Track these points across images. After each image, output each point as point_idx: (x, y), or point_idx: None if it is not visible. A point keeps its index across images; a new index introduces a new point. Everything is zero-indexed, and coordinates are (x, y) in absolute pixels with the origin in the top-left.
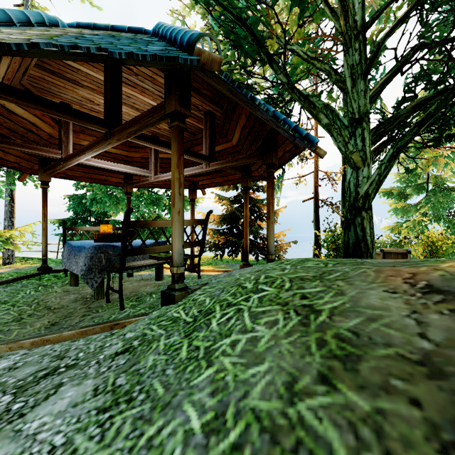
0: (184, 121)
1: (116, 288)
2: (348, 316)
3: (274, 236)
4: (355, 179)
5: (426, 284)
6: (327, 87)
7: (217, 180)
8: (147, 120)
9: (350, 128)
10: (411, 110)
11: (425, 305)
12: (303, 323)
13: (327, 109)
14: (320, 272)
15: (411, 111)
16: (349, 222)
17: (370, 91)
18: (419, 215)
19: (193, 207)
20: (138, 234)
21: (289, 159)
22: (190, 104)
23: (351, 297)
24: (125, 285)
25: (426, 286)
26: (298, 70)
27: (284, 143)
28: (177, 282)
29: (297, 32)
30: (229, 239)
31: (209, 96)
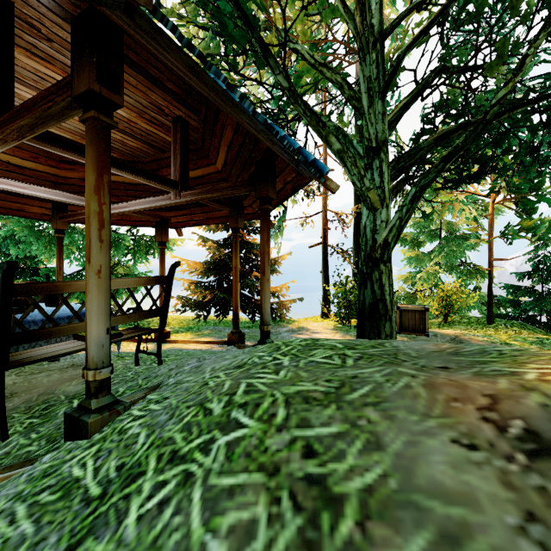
0: (111, 114)
1: (19, 386)
2: (400, 524)
3: (275, 290)
4: (372, 223)
5: (525, 427)
6: (338, 107)
7: (197, 216)
8: (45, 107)
9: (366, 158)
10: (433, 143)
11: (546, 495)
12: (306, 543)
13: (339, 132)
14: (336, 382)
15: (433, 145)
16: (365, 278)
17: (389, 115)
18: (432, 265)
19: (162, 254)
20: (35, 306)
21: (292, 193)
22: (122, 84)
23: (396, 457)
24: (36, 379)
25: (527, 435)
26: (303, 81)
27: (284, 171)
28: (95, 396)
29: (302, 31)
30: (217, 294)
31: (177, 93)
